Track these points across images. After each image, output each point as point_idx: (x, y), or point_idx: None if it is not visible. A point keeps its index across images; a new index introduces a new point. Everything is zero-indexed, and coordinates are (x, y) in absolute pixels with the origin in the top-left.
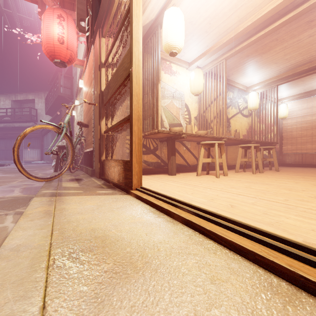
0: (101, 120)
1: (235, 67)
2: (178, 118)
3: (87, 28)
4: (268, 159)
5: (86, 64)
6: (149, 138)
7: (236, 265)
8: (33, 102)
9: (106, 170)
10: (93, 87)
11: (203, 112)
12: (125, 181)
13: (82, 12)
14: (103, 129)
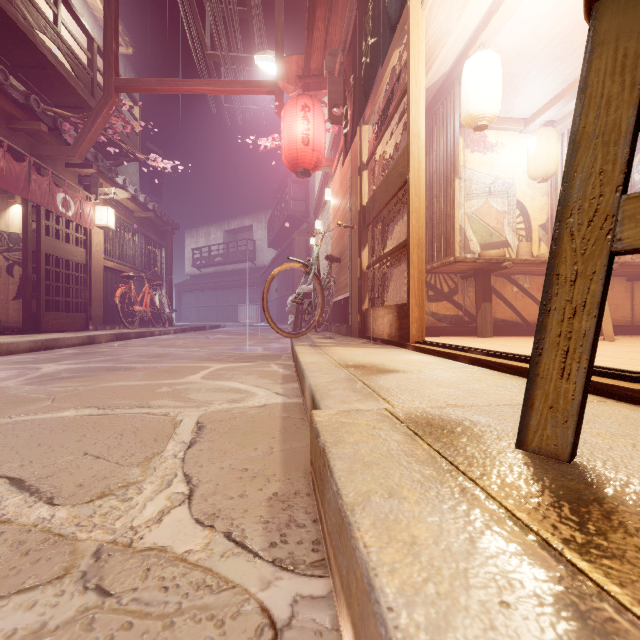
0: (363, 249)
1: None
2: (502, 231)
3: (345, 123)
4: None
5: (337, 164)
6: (440, 272)
7: (508, 378)
8: (250, 230)
9: (371, 323)
10: (348, 201)
11: None
12: (399, 333)
13: (336, 95)
14: (365, 263)
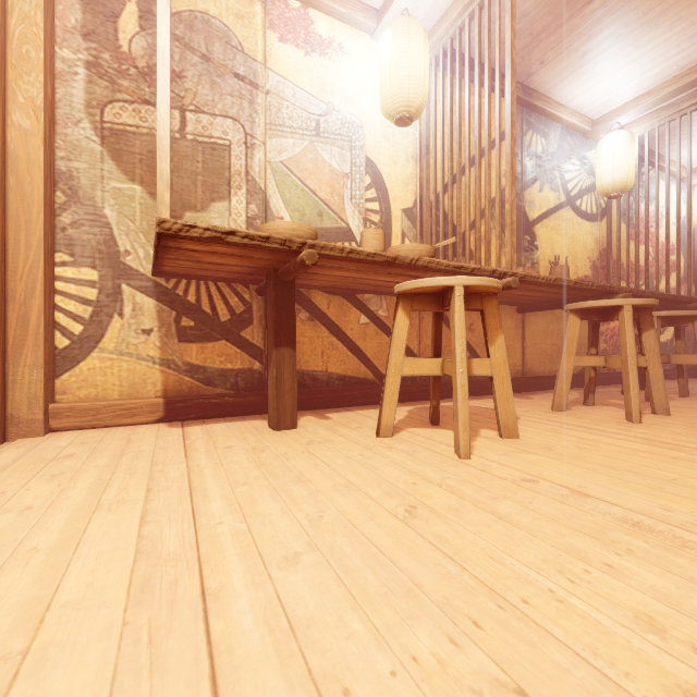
0: None
1: (554, 27)
2: (340, 209)
3: None
4: (679, 357)
5: None
6: (201, 276)
7: None
8: None
9: None
10: None
11: (433, 192)
12: None
13: None
14: None
